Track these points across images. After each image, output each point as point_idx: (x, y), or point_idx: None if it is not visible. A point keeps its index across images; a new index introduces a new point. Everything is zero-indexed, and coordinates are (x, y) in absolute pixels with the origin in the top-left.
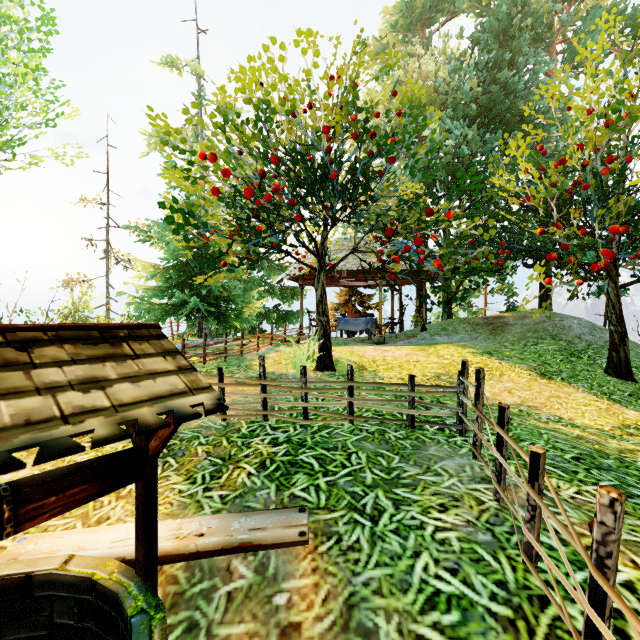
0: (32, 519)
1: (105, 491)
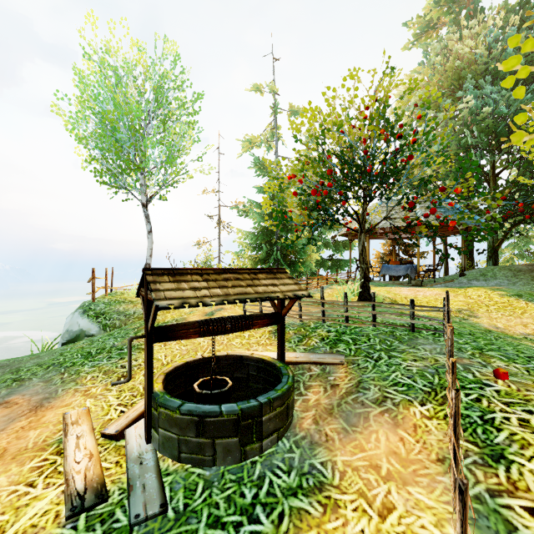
0: (255, 326)
1: (271, 324)
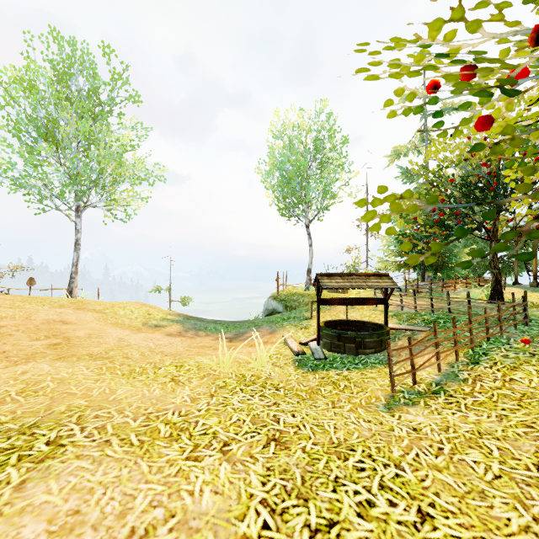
0: (369, 303)
1: (379, 303)
